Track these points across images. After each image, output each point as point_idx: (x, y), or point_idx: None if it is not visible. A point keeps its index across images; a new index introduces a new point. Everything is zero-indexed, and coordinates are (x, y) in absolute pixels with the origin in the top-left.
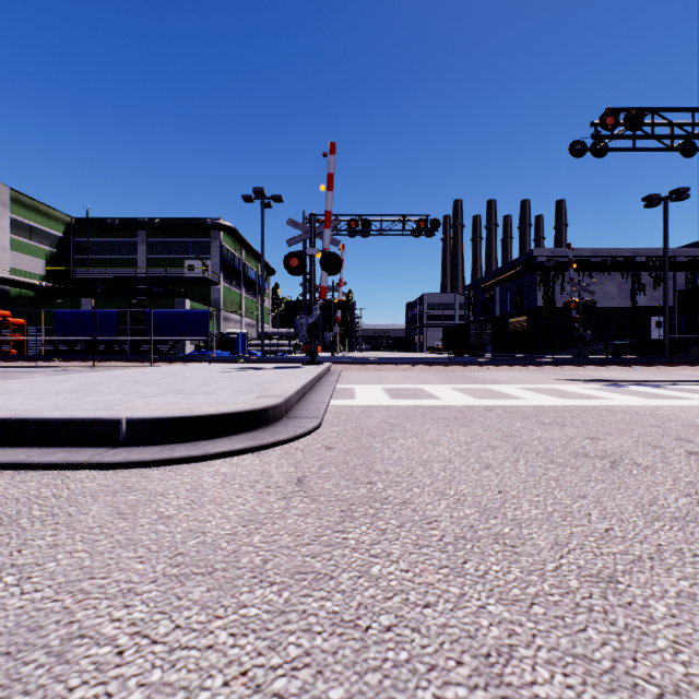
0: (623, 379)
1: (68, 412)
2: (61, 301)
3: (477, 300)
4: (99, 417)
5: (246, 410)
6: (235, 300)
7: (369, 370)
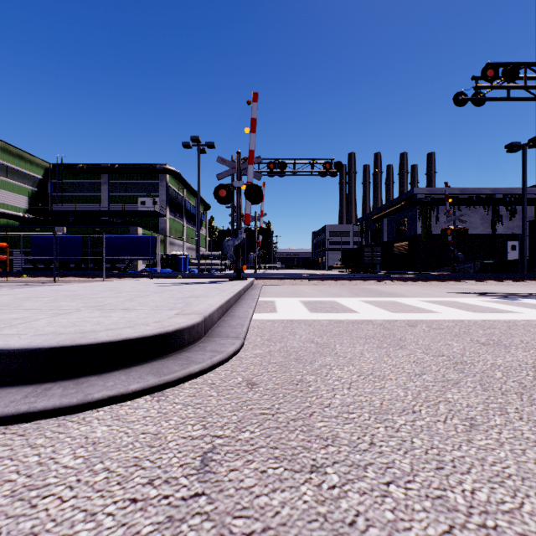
0: (507, 292)
1: None
2: (39, 229)
3: (369, 229)
4: None
5: (153, 333)
6: (178, 229)
7: (286, 284)
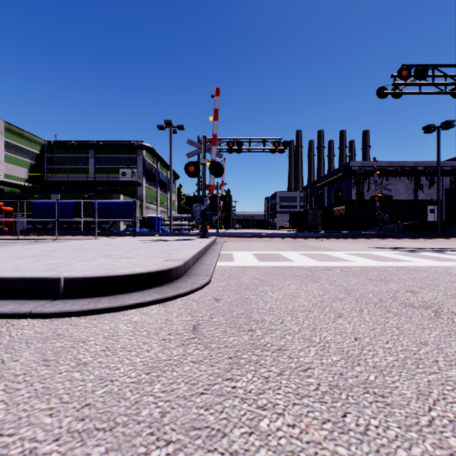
0: (415, 247)
1: (21, 272)
2: (38, 196)
3: (312, 195)
4: (44, 277)
5: (155, 270)
6: (153, 195)
7: (242, 241)
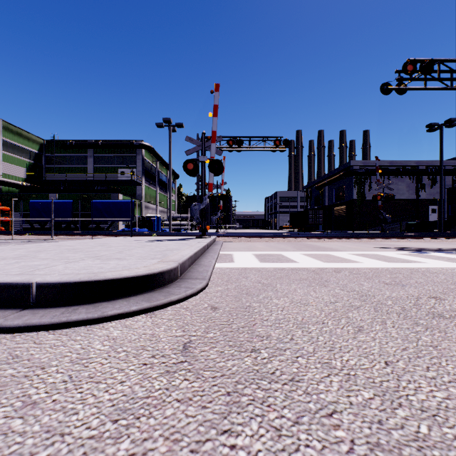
0: (422, 247)
1: None
2: (36, 195)
3: (313, 195)
4: (12, 282)
5: (144, 274)
6: (152, 195)
7: (242, 241)
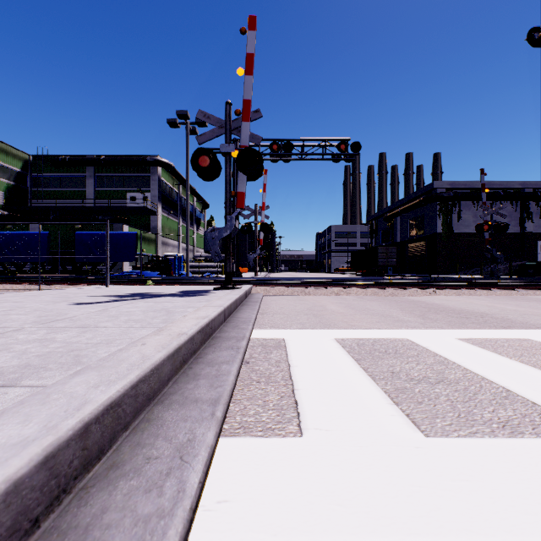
0: None
1: None
2: (11, 227)
3: (379, 229)
4: None
5: None
6: (173, 228)
7: (296, 294)
